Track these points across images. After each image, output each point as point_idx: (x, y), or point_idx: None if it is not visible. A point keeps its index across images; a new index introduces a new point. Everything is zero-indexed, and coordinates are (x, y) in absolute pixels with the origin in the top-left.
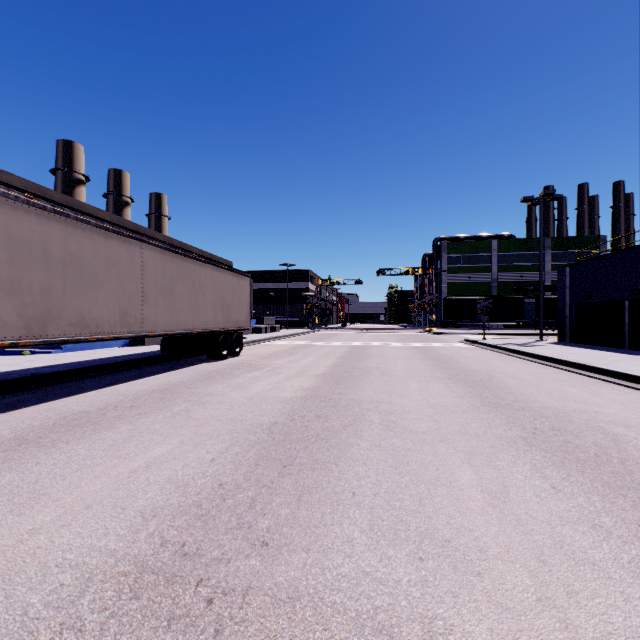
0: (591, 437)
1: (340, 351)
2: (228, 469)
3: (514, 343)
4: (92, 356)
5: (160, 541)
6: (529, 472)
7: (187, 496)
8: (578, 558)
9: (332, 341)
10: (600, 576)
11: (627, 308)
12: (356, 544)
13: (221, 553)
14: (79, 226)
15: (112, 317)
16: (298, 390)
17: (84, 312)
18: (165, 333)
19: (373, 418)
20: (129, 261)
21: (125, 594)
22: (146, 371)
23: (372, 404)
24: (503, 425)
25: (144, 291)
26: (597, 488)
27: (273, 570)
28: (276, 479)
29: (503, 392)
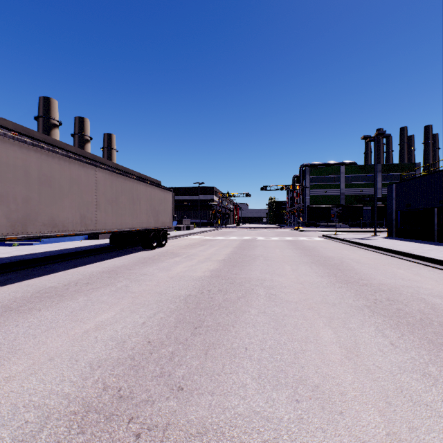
0: (416, 306)
1: (235, 243)
2: (155, 330)
3: (357, 237)
4: (61, 247)
5: (102, 386)
6: (373, 332)
7: (124, 351)
8: (415, 400)
9: (230, 236)
10: (432, 415)
11: (436, 213)
12: (248, 389)
13: (148, 396)
14: (50, 155)
15: (74, 219)
16: (206, 271)
17: (54, 216)
18: (112, 231)
19: (259, 292)
20: (86, 180)
21: (74, 430)
22: (99, 257)
23: (258, 281)
24: (352, 297)
25: (97, 201)
26: (424, 344)
27: (186, 410)
28: (189, 338)
29: (351, 272)
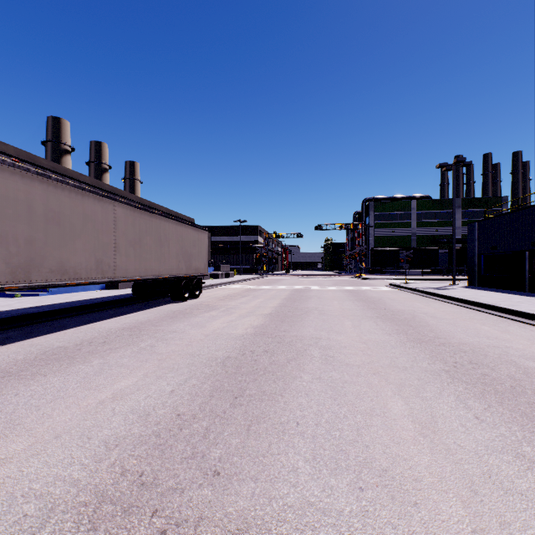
0: (505, 370)
1: (284, 294)
2: (185, 400)
3: (431, 287)
4: (73, 298)
5: (120, 470)
6: (454, 403)
7: (147, 426)
8: (506, 488)
9: (277, 285)
10: (529, 506)
11: (528, 257)
12: (300, 473)
13: (176, 483)
14: (59, 186)
15: (88, 265)
16: (248, 328)
17: (64, 260)
18: (135, 278)
19: (313, 353)
20: (103, 217)
21: (84, 525)
22: (119, 311)
23: (312, 340)
24: (427, 359)
25: (116, 242)
26: (516, 418)
27: (223, 500)
28: (228, 409)
29: (425, 329)
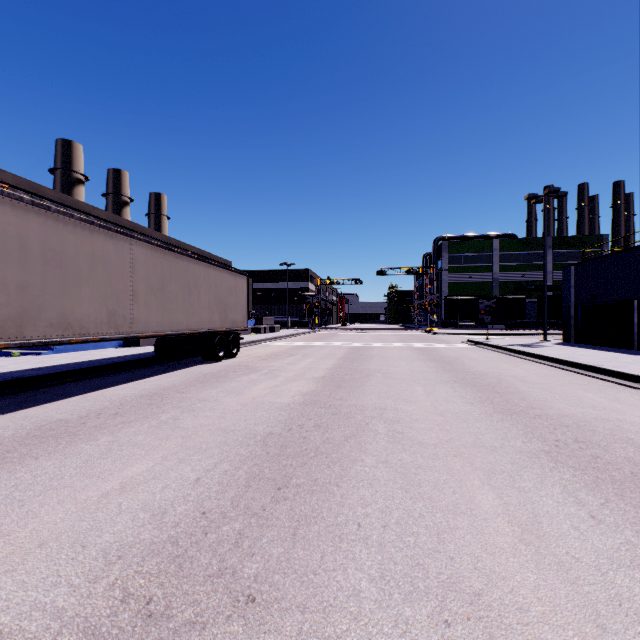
0: (621, 451)
1: (340, 352)
2: (214, 492)
3: (519, 344)
4: (83, 358)
5: (121, 595)
6: (560, 496)
7: (162, 529)
8: None
9: (332, 341)
10: None
11: (636, 308)
12: (364, 599)
13: (195, 614)
14: (61, 219)
15: (98, 317)
16: (296, 395)
17: (67, 312)
18: (157, 334)
19: (378, 428)
20: (117, 258)
21: None
22: (138, 374)
23: (376, 411)
24: (521, 436)
25: (134, 290)
26: None
27: None
28: (268, 505)
29: (515, 397)
